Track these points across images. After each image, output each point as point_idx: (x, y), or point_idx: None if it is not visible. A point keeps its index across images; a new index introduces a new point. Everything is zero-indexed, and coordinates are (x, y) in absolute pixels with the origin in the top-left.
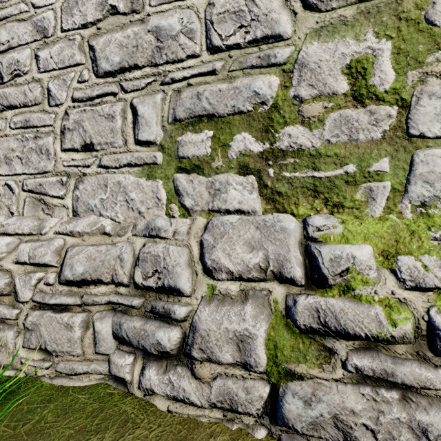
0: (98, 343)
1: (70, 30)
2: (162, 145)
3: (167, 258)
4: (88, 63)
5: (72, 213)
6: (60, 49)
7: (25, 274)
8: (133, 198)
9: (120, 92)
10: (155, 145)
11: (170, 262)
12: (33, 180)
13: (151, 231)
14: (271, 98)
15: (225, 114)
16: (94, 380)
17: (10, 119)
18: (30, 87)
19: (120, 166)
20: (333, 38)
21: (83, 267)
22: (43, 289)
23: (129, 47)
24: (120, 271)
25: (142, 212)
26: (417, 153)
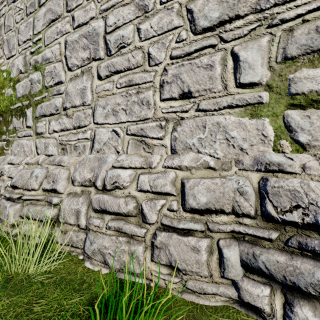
0: (226, 269)
1: (168, 1)
2: (269, 85)
3: (311, 194)
4: (186, 24)
5: (170, 151)
6: (159, 18)
7: (148, 200)
8: (233, 136)
9: (219, 43)
10: (260, 86)
11: (318, 198)
12: (135, 126)
13: (268, 166)
14: None
15: None
16: (219, 301)
17: (116, 81)
18: (133, 54)
19: (219, 108)
20: None
21: (206, 198)
22: (167, 214)
23: (229, 1)
24: (245, 203)
25: (244, 149)
26: None
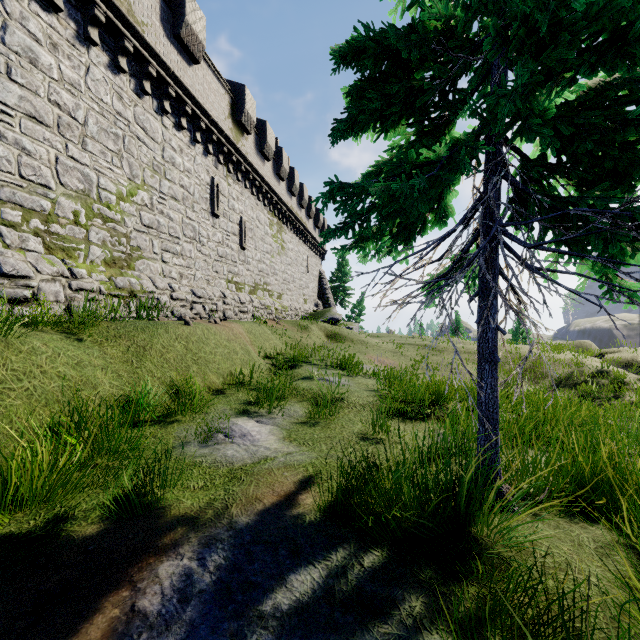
0: None
1: None
2: None
3: (19, 265)
4: None
5: None
6: None
7: None
8: None
9: None
10: None
11: (22, 266)
12: None
13: None
14: (48, 210)
15: (28, 208)
16: None
17: None
18: None
19: None
20: (69, 200)
21: None
22: None
23: None
24: None
25: None
26: (91, 246)
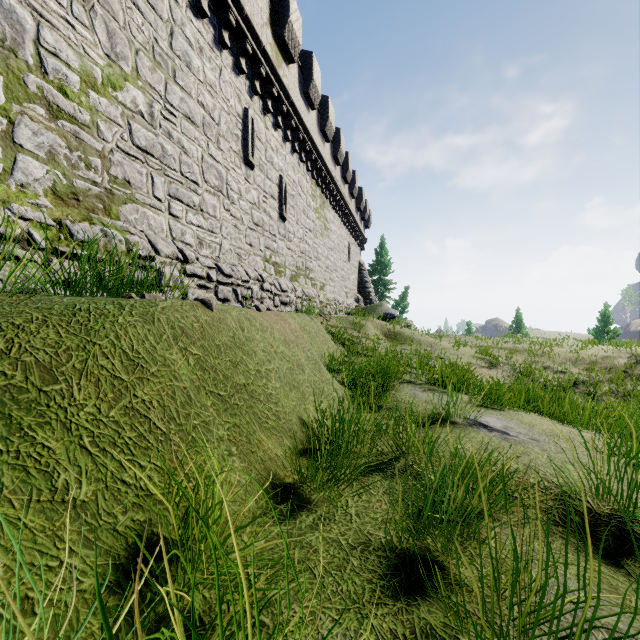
0: None
1: None
2: None
3: None
4: None
5: None
6: None
7: None
8: None
9: None
10: None
11: None
12: None
13: None
14: None
15: None
16: None
17: None
18: None
19: None
20: None
21: None
22: None
23: None
24: None
25: None
26: (19, 155)
